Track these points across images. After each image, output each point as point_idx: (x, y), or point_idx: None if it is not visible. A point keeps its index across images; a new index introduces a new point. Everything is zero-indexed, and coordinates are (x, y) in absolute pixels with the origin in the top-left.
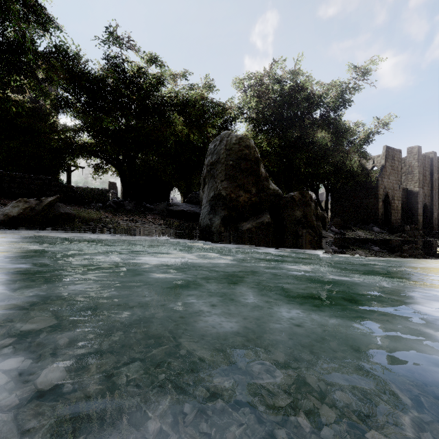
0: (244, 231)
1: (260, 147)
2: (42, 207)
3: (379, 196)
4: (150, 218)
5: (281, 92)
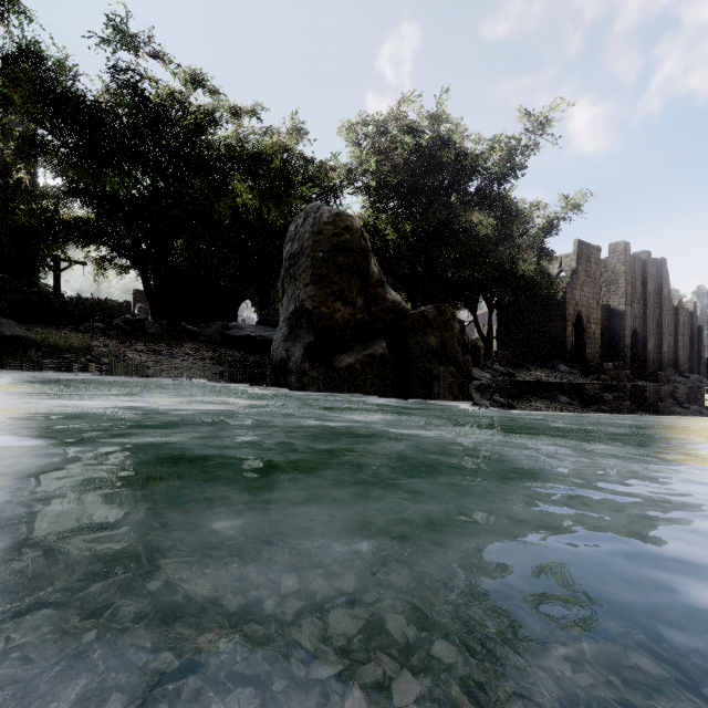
0: (342, 369)
1: (383, 235)
2: None
3: (568, 317)
4: (189, 348)
5: (415, 148)
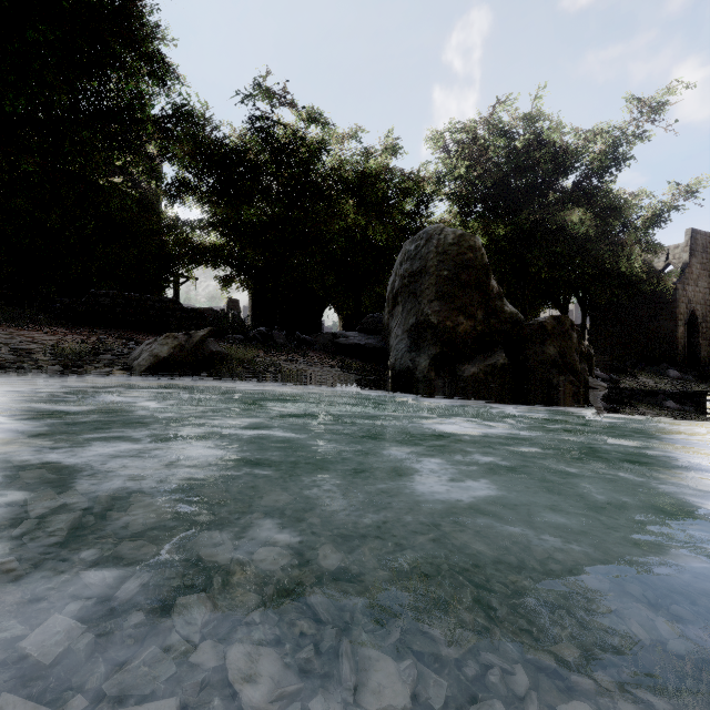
0: (467, 378)
1: None
2: (194, 344)
3: (679, 316)
4: (314, 357)
5: (509, 151)
